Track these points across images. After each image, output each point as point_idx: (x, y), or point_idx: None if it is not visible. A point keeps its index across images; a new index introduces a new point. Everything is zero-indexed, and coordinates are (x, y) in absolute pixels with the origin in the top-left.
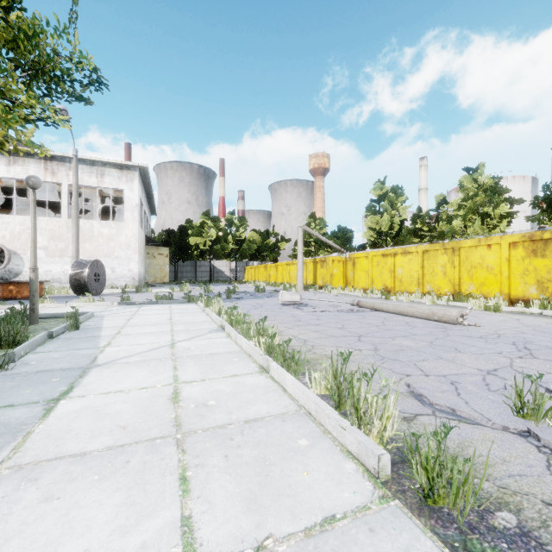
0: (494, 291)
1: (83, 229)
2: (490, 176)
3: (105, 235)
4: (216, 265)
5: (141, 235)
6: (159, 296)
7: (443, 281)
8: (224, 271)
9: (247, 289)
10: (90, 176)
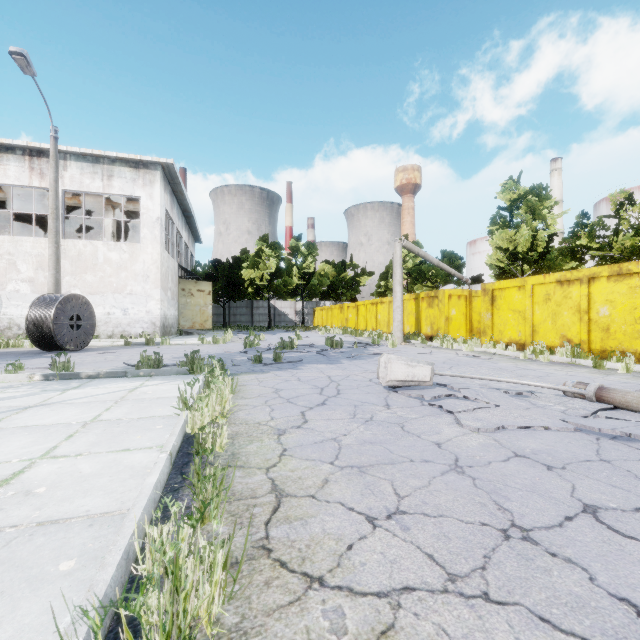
0: None
1: (83, 254)
2: None
3: (114, 262)
4: (278, 306)
5: (170, 264)
6: (149, 357)
7: None
8: (288, 313)
9: (316, 339)
10: (93, 178)
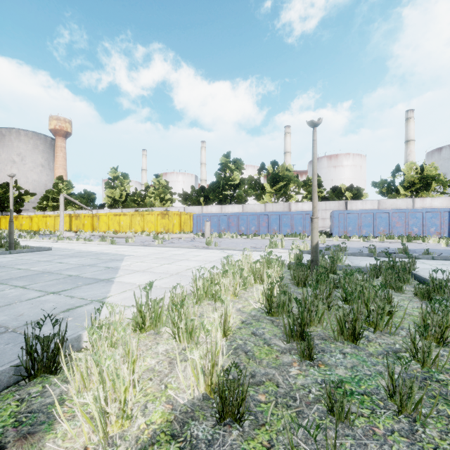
0: (154, 230)
1: None
2: (165, 181)
3: None
4: None
5: None
6: None
7: (139, 227)
8: None
9: None
10: None
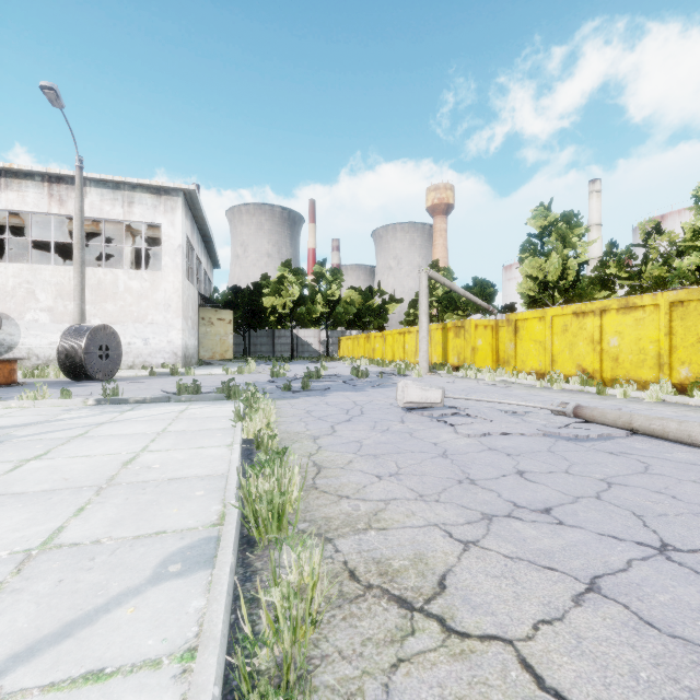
0: None
1: (103, 283)
2: None
3: (135, 291)
4: (301, 335)
5: (191, 292)
6: (185, 385)
7: None
8: (312, 343)
9: (341, 370)
10: (114, 205)
